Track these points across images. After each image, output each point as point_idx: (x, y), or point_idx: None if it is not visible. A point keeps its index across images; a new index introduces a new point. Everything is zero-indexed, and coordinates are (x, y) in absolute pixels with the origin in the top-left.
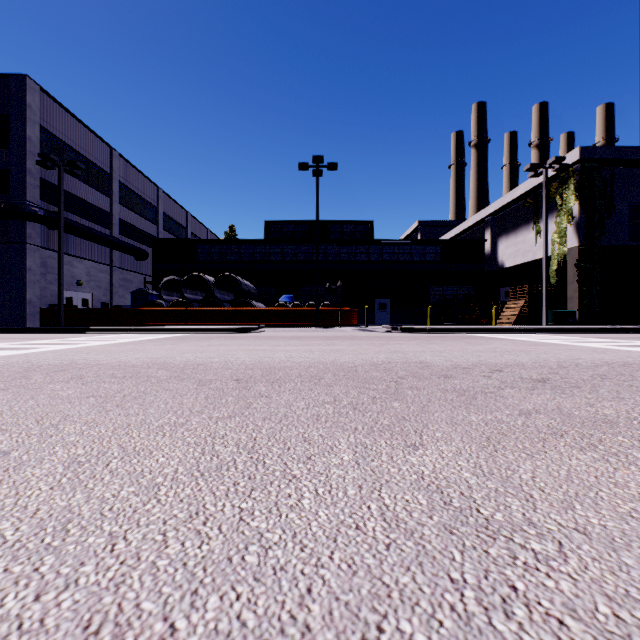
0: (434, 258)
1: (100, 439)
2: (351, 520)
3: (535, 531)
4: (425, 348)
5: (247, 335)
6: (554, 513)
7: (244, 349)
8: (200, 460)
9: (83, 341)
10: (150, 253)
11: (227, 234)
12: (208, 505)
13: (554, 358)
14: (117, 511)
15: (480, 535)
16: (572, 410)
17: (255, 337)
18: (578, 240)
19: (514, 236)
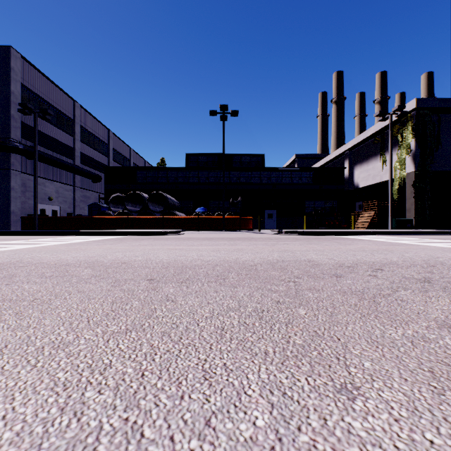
0: (308, 181)
1: None
2: None
3: None
4: (308, 247)
5: (171, 237)
6: None
7: (165, 248)
8: (50, 428)
9: (44, 241)
10: (103, 177)
11: (159, 164)
12: None
13: (417, 257)
14: None
15: None
16: None
17: (176, 238)
18: (414, 167)
19: (366, 164)
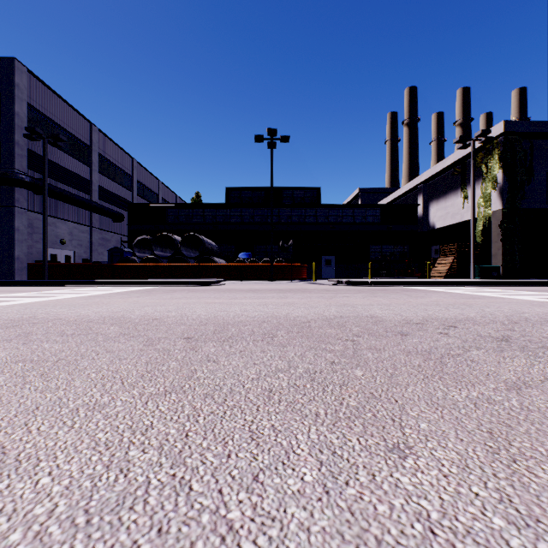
0: (374, 220)
1: None
2: None
3: None
4: (372, 301)
5: (208, 288)
6: None
7: (202, 302)
8: (98, 483)
9: (57, 294)
10: (126, 216)
11: (193, 200)
12: None
13: (499, 312)
14: None
15: None
16: None
17: (215, 290)
18: (502, 204)
19: (444, 201)
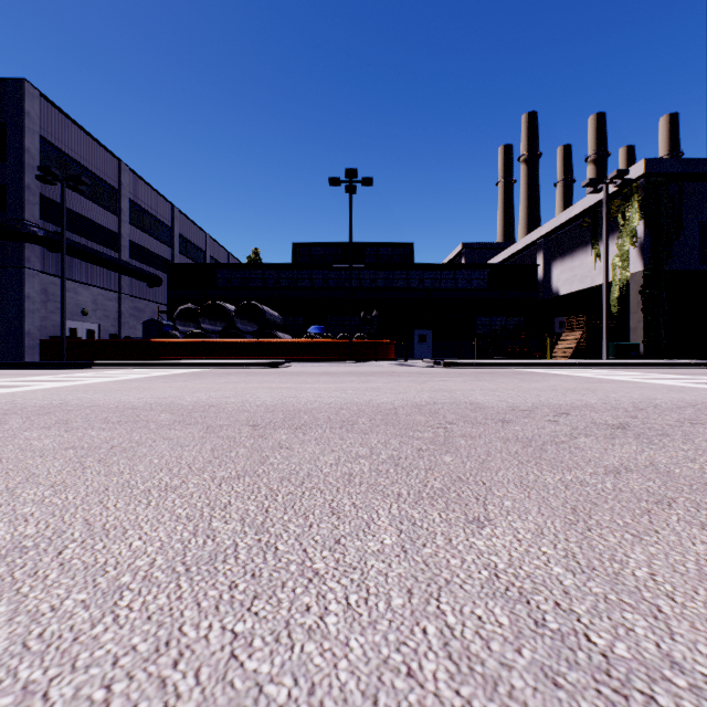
0: (481, 284)
1: (63, 510)
2: (399, 657)
3: (685, 681)
4: (474, 386)
5: (271, 370)
6: (703, 643)
7: (266, 387)
8: (189, 545)
9: (84, 377)
10: (164, 279)
11: (250, 258)
12: (187, 627)
13: (626, 398)
14: (49, 639)
15: (602, 689)
16: (670, 467)
17: (280, 373)
18: (643, 264)
19: (570, 260)
